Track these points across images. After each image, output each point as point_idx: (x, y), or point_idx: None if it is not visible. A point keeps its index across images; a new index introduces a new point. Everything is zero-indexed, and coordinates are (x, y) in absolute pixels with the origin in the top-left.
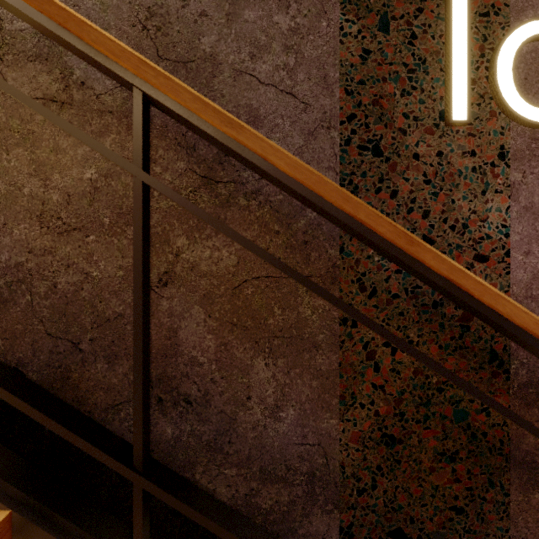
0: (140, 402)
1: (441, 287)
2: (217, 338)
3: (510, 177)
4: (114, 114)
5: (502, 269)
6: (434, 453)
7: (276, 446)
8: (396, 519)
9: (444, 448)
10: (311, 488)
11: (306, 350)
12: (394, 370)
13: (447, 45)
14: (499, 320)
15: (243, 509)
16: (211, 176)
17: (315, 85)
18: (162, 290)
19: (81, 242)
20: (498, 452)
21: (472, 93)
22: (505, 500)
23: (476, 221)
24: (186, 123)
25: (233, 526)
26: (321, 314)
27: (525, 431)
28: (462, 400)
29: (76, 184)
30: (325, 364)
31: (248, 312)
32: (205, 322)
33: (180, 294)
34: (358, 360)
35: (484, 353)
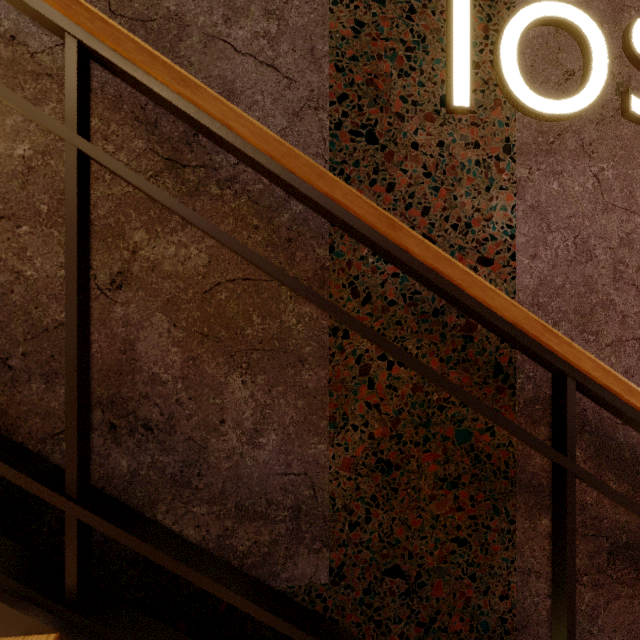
0: (74, 415)
1: (429, 280)
2: (184, 352)
3: (516, 173)
4: (55, 79)
5: (507, 274)
6: (434, 479)
7: (255, 478)
8: (393, 555)
9: (445, 473)
10: (296, 524)
11: (290, 365)
12: (391, 387)
13: (448, 22)
14: (490, 316)
15: (216, 554)
16: (177, 159)
17: (301, 58)
18: (116, 293)
19: (10, 234)
20: (504, 476)
21: (476, 78)
22: (511, 528)
23: (480, 220)
24: (134, 82)
25: (191, 560)
26: (308, 323)
27: (532, 452)
28: (465, 419)
29: (4, 162)
30: (312, 380)
31: (222, 320)
32: (170, 333)
33: (138, 299)
34: (350, 375)
35: (489, 366)
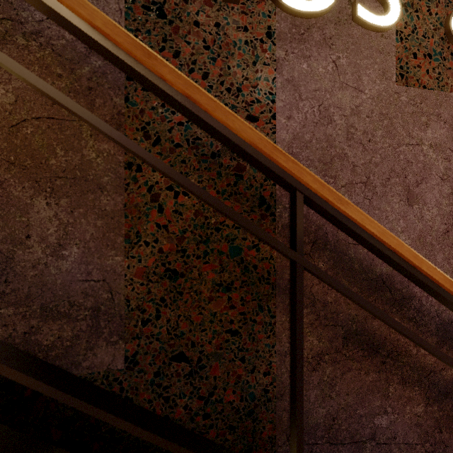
0: None
1: (185, 108)
2: None
3: (276, 53)
4: None
5: (269, 129)
6: (212, 284)
7: (59, 284)
8: (178, 344)
9: (221, 280)
10: (95, 322)
11: (90, 191)
12: (177, 212)
13: None
14: (235, 139)
15: (22, 348)
16: None
17: None
18: None
19: None
20: (267, 282)
21: None
22: (272, 321)
23: (248, 86)
24: None
25: None
26: (106, 158)
27: (288, 263)
28: (237, 238)
29: None
30: (110, 204)
31: (28, 151)
32: None
33: None
34: (143, 201)
35: (255, 198)
